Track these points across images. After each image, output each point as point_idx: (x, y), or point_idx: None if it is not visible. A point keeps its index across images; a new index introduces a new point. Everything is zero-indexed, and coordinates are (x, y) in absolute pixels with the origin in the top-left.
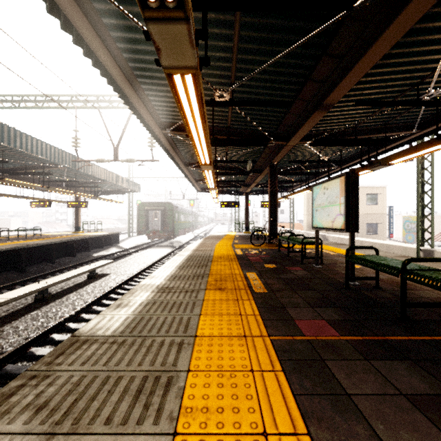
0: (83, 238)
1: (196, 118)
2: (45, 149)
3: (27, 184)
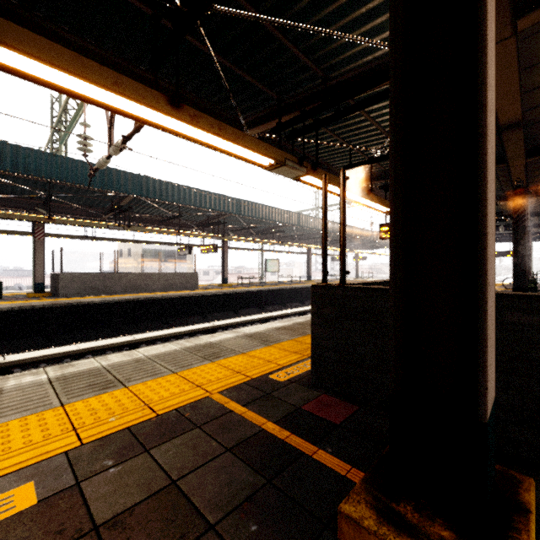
0: None
1: None
2: (356, 231)
3: None
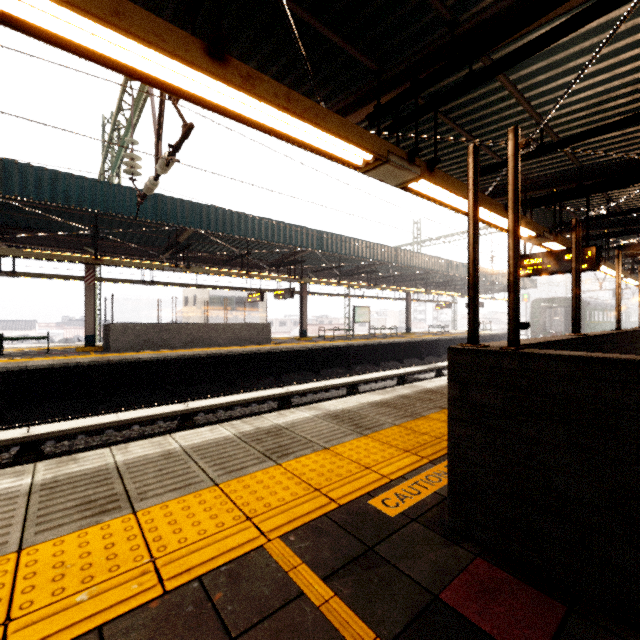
0: (484, 336)
1: (605, 269)
2: None
3: (454, 294)
